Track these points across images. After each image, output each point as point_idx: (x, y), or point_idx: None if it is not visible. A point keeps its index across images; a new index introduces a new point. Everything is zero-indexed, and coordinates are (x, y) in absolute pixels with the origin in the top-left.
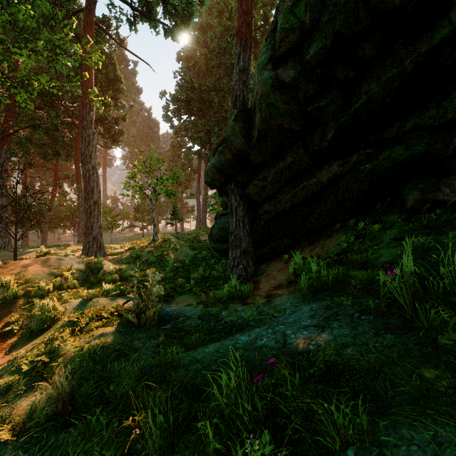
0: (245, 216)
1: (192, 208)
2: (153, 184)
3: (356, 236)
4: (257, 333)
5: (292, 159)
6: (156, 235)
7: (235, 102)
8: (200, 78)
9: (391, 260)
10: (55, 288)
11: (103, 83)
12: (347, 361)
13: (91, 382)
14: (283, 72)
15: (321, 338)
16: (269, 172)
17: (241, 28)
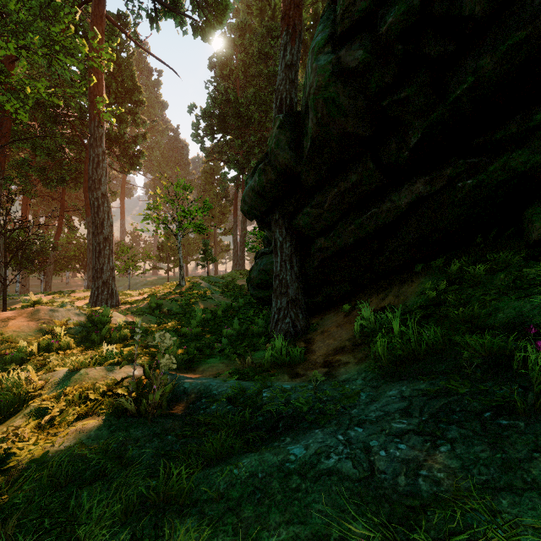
0: (293, 255)
1: (228, 246)
2: (179, 216)
3: (449, 281)
4: (320, 443)
5: (358, 177)
6: (182, 279)
7: (280, 107)
8: (237, 90)
9: (517, 317)
10: (43, 349)
11: (119, 94)
12: (511, 534)
13: (33, 539)
14: (348, 54)
15: (437, 464)
16: (326, 195)
17: (287, 10)
